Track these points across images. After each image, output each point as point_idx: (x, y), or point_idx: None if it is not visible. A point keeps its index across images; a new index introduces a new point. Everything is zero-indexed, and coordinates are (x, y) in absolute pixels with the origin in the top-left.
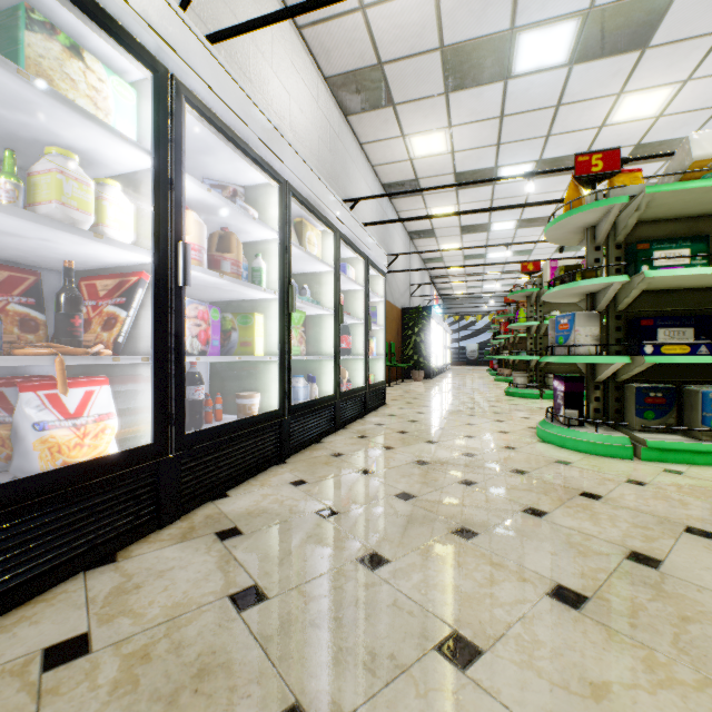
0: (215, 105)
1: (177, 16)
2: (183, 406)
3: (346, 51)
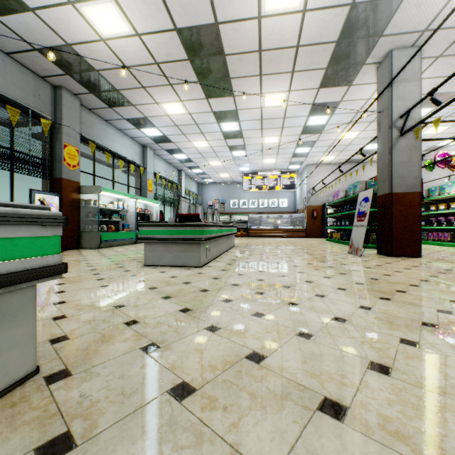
0: None
1: None
2: None
3: None
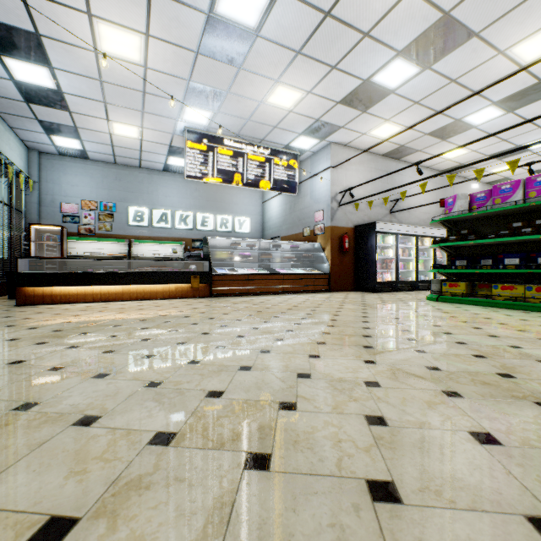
0: (402, 232)
1: (398, 225)
2: (398, 277)
3: (446, 166)
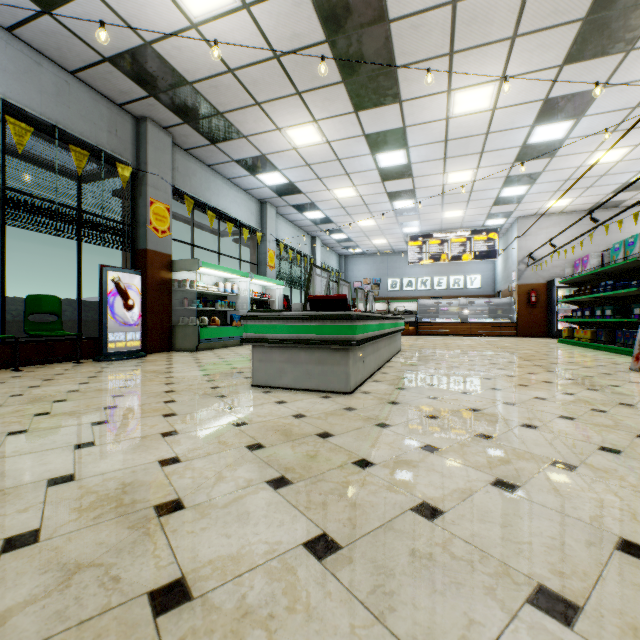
0: None
1: None
2: None
3: None
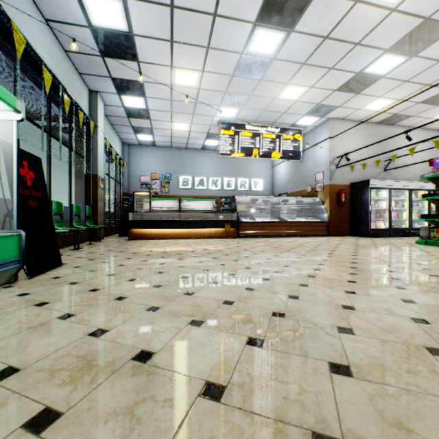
0: (395, 187)
1: (390, 181)
2: (391, 225)
3: None
